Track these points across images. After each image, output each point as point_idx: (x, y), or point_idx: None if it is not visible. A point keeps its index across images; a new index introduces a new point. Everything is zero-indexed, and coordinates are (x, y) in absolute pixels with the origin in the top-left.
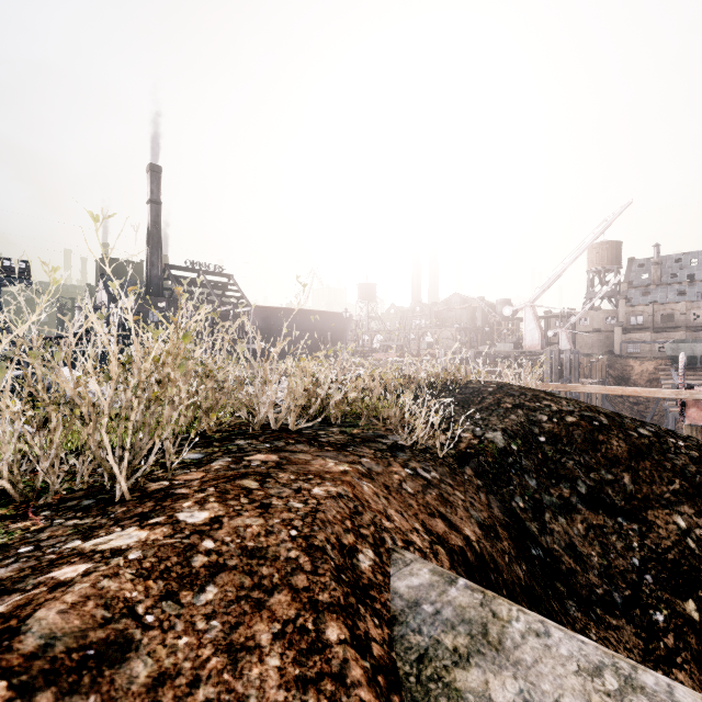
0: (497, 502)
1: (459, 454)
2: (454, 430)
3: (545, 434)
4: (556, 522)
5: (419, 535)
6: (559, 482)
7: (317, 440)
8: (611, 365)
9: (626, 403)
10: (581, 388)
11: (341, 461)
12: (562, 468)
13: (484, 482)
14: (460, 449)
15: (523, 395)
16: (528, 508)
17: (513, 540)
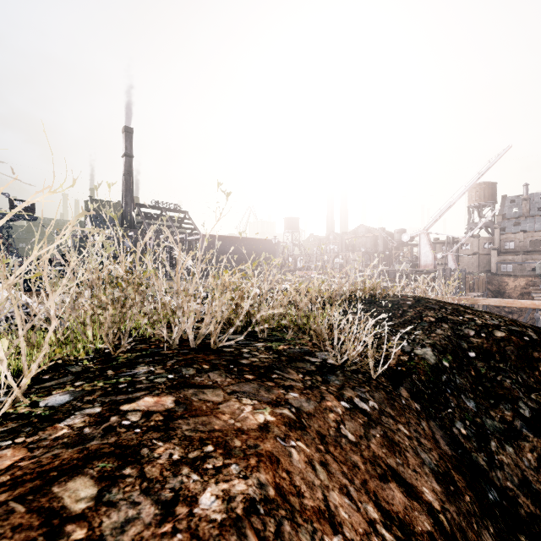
0: (439, 431)
1: (389, 372)
2: (381, 344)
3: (475, 350)
4: (504, 452)
5: (380, 540)
6: (499, 403)
7: (237, 362)
8: (489, 282)
9: (502, 312)
10: (482, 301)
11: (262, 400)
12: (499, 388)
13: (420, 404)
14: (390, 365)
15: (443, 308)
16: (471, 435)
17: (471, 487)
